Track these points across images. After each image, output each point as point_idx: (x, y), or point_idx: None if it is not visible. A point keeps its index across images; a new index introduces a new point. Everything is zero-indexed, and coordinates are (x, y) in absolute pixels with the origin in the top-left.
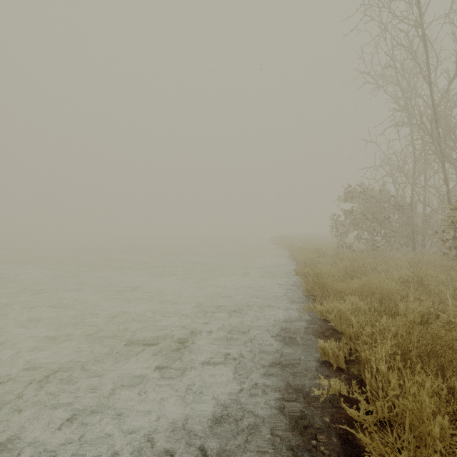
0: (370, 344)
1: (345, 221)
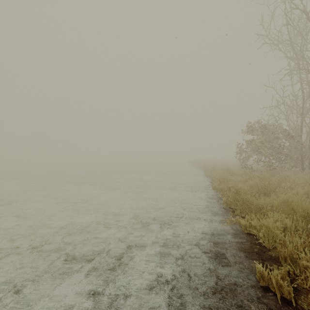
0: None
1: (247, 148)
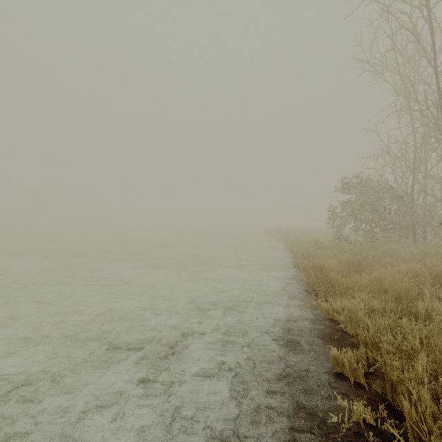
0: (391, 353)
1: (342, 212)
